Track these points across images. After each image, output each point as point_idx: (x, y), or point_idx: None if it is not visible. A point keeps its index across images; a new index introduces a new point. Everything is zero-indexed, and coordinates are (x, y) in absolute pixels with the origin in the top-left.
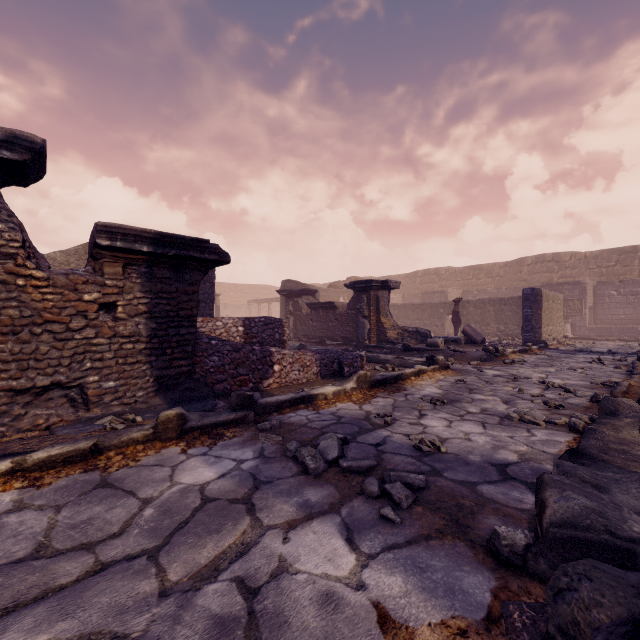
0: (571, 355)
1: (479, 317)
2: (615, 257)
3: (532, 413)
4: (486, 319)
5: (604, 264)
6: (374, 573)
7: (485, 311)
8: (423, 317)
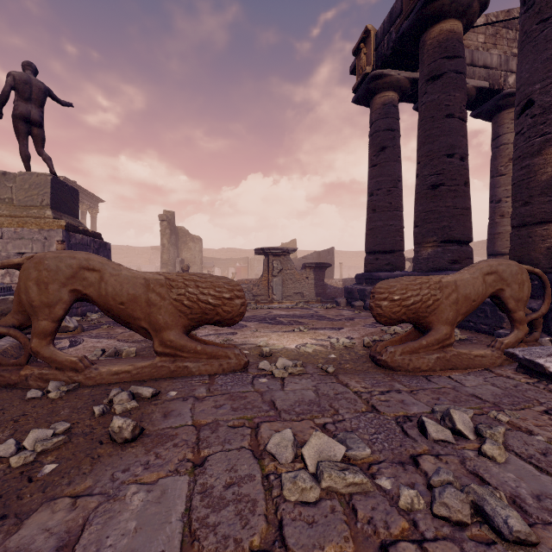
0: None
1: None
2: None
3: None
4: None
5: None
6: None
7: None
8: None
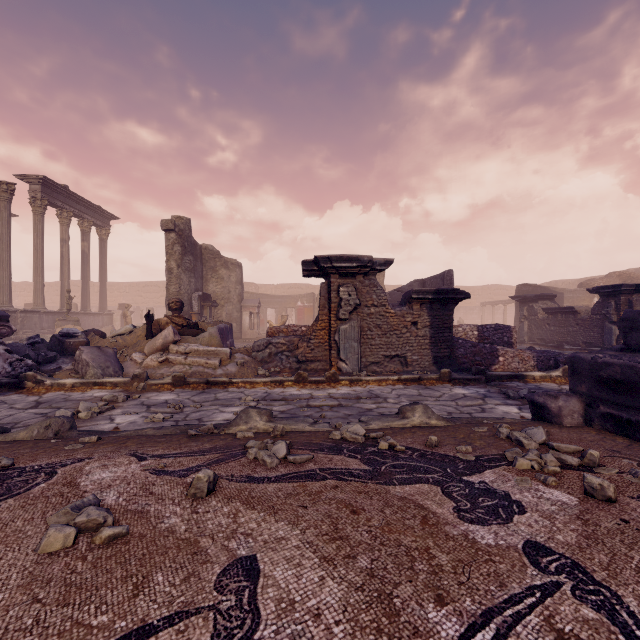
0: None
1: None
2: None
3: None
4: None
5: None
6: (524, 413)
7: None
8: None
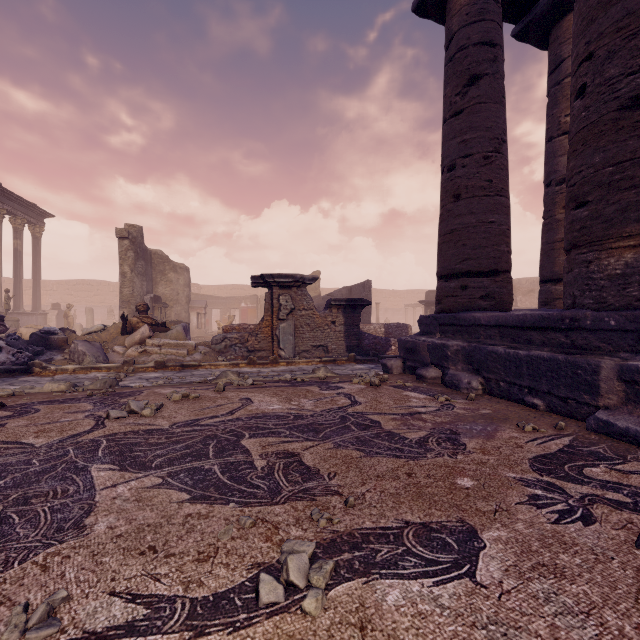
0: None
1: None
2: None
3: None
4: None
5: None
6: None
7: None
8: None
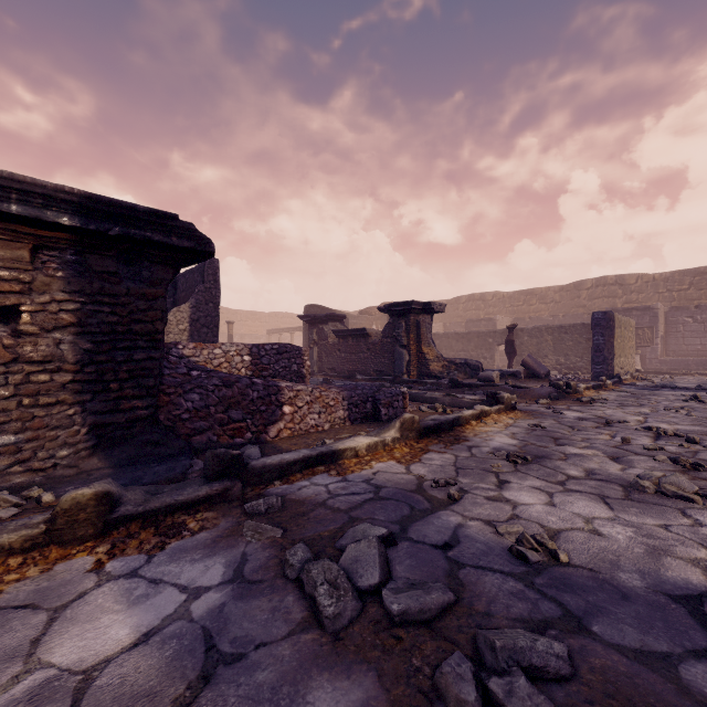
0: (655, 392)
1: (535, 348)
2: (688, 279)
3: (673, 480)
4: (543, 350)
5: (675, 287)
6: None
7: (542, 341)
8: (469, 348)
